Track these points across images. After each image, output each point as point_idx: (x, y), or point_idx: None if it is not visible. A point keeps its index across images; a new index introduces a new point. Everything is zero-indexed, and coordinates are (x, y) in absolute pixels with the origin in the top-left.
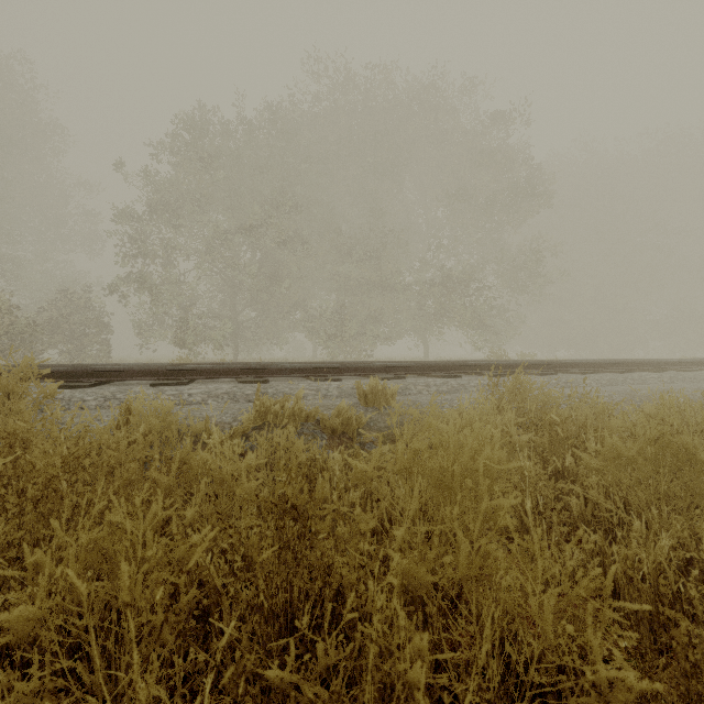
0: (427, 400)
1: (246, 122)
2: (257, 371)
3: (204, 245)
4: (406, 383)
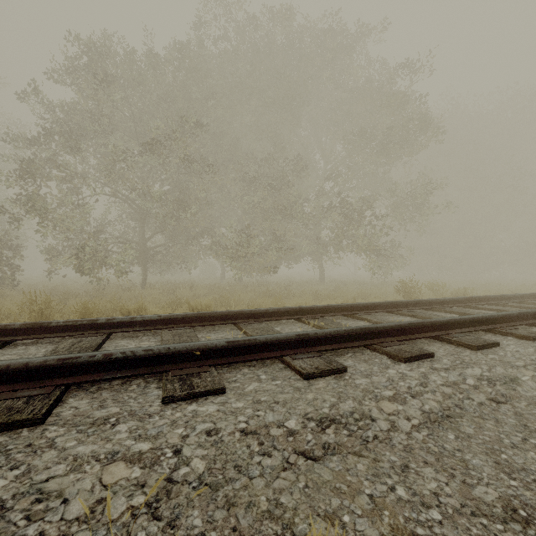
0: (471, 535)
1: (150, 50)
2: (48, 370)
3: (103, 171)
4: (356, 392)
